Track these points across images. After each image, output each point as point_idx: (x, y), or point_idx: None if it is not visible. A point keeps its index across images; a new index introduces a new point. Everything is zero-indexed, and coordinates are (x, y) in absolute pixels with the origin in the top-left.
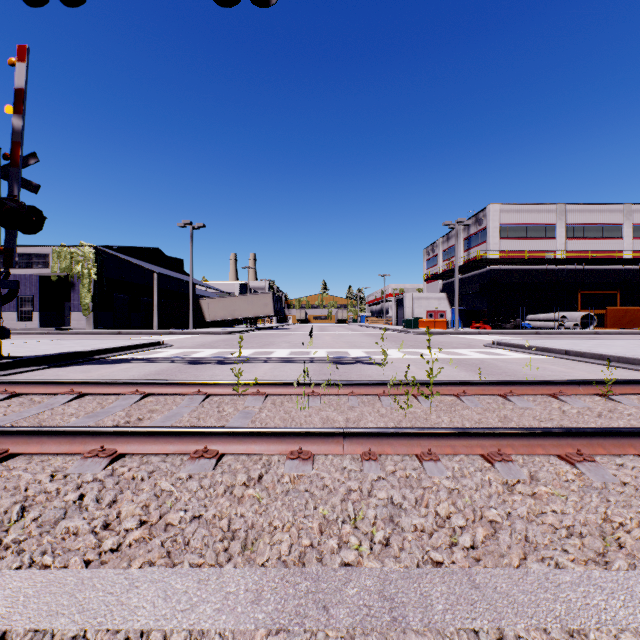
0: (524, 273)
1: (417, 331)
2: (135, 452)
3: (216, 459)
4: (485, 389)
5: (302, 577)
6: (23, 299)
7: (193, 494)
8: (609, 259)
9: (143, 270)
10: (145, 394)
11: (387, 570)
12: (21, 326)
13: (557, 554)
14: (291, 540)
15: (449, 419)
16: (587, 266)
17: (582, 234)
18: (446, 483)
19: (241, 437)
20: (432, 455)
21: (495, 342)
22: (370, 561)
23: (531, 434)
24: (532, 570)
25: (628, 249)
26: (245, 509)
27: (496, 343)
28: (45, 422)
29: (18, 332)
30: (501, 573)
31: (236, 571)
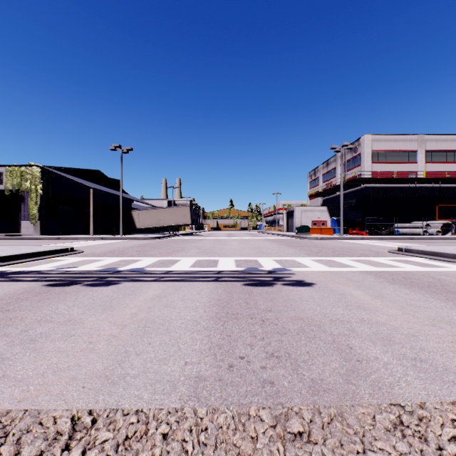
0: (391, 190)
1: (310, 237)
2: None
3: None
4: None
5: None
6: None
7: None
8: None
9: (86, 187)
10: None
11: None
12: None
13: None
14: None
15: None
16: (442, 184)
17: (438, 159)
18: None
19: None
20: None
21: (403, 249)
22: None
23: None
24: None
25: None
26: None
27: (405, 250)
28: None
29: None
30: None
31: None
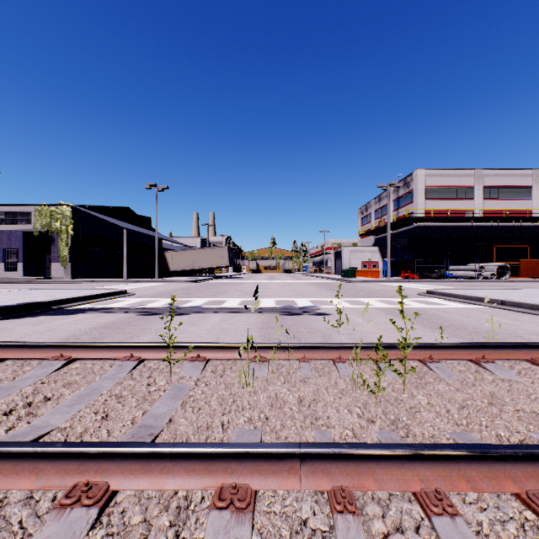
0: (446, 229)
1: (354, 280)
2: None
3: (99, 507)
4: (453, 353)
5: None
6: (9, 252)
7: None
8: (521, 217)
9: (115, 227)
10: (70, 359)
11: None
12: (7, 275)
13: None
14: None
15: (427, 401)
16: (501, 223)
17: (497, 195)
18: None
19: (146, 460)
20: (443, 501)
21: (429, 291)
22: None
23: None
24: None
25: (537, 208)
26: None
27: (430, 292)
28: None
29: (3, 281)
30: None
31: None
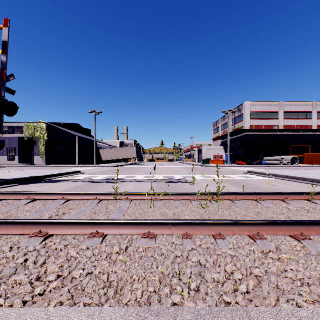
0: (262, 136)
1: (209, 165)
2: (58, 234)
3: (102, 238)
4: (246, 197)
5: (149, 313)
6: (10, 149)
7: (88, 259)
8: (305, 129)
9: (71, 135)
10: (68, 199)
11: (199, 308)
12: (9, 163)
13: (297, 298)
14: (143, 288)
15: (228, 213)
16: (294, 133)
17: (292, 117)
18: (230, 252)
19: (116, 225)
20: (221, 235)
21: (249, 171)
22: (189, 302)
23: (275, 224)
24: (283, 308)
25: (315, 124)
26: (117, 268)
27: (249, 172)
28: (13, 215)
29: (7, 166)
30: (265, 310)
31: (110, 309)
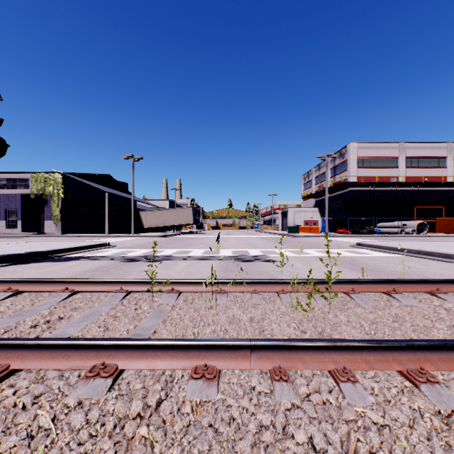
0: (375, 193)
1: (298, 235)
2: (28, 368)
3: (112, 378)
4: (370, 287)
5: None
6: (10, 211)
7: (73, 436)
8: (437, 182)
9: (98, 191)
10: (74, 291)
11: None
12: (8, 231)
13: None
14: None
15: (346, 319)
16: (421, 188)
17: (417, 164)
18: (373, 416)
19: (143, 350)
20: (348, 374)
21: (359, 243)
22: None
23: (450, 348)
24: None
25: (450, 175)
26: None
27: (359, 244)
28: None
29: (5, 236)
30: None
31: None
